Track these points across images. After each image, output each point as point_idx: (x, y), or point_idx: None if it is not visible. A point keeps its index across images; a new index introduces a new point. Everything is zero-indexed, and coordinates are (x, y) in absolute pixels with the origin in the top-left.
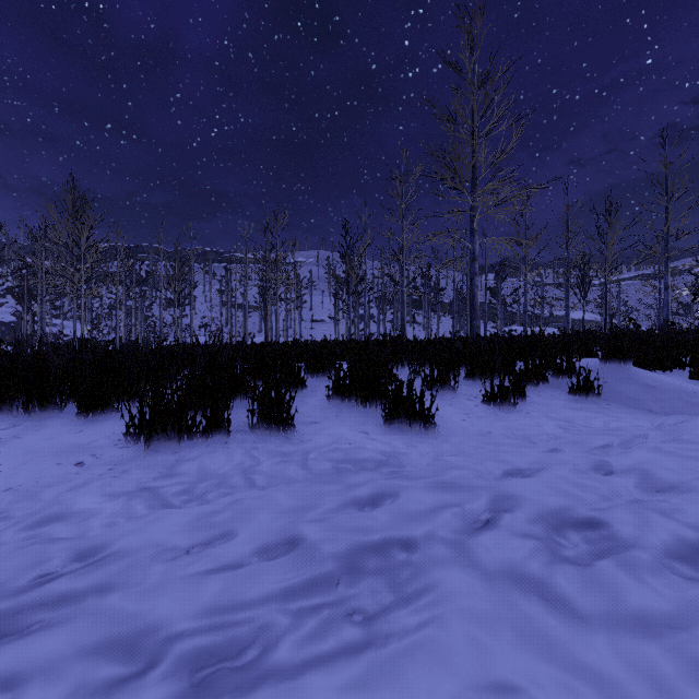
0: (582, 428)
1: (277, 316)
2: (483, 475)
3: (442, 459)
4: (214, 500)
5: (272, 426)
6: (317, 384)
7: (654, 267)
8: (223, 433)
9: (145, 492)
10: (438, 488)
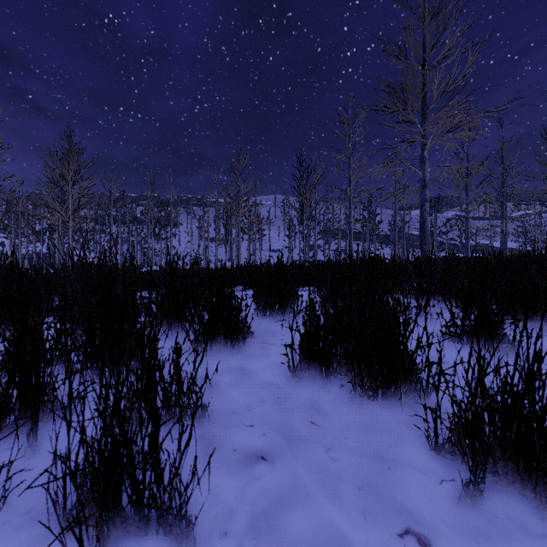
0: None
1: (239, 244)
2: None
3: None
4: None
5: (120, 515)
6: (270, 328)
7: None
8: None
9: None
10: None
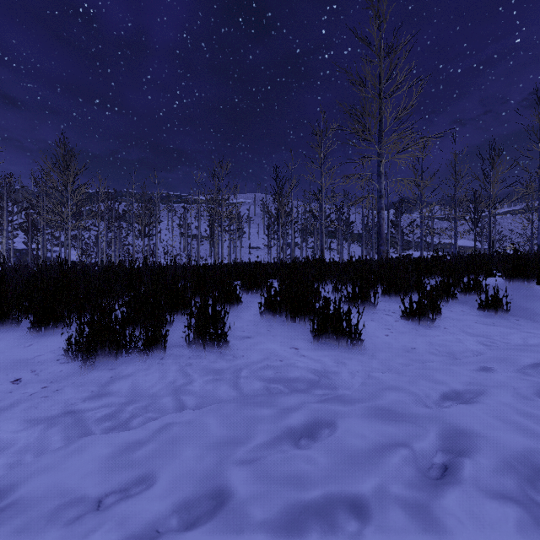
0: (503, 344)
1: (222, 243)
2: (422, 402)
3: (374, 379)
4: (138, 428)
5: (207, 342)
6: (251, 300)
7: (528, 202)
8: (160, 348)
9: (69, 416)
10: (378, 420)
